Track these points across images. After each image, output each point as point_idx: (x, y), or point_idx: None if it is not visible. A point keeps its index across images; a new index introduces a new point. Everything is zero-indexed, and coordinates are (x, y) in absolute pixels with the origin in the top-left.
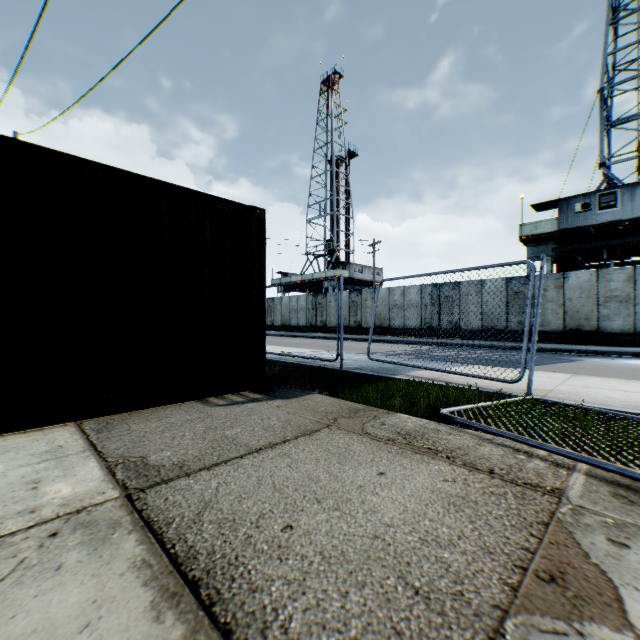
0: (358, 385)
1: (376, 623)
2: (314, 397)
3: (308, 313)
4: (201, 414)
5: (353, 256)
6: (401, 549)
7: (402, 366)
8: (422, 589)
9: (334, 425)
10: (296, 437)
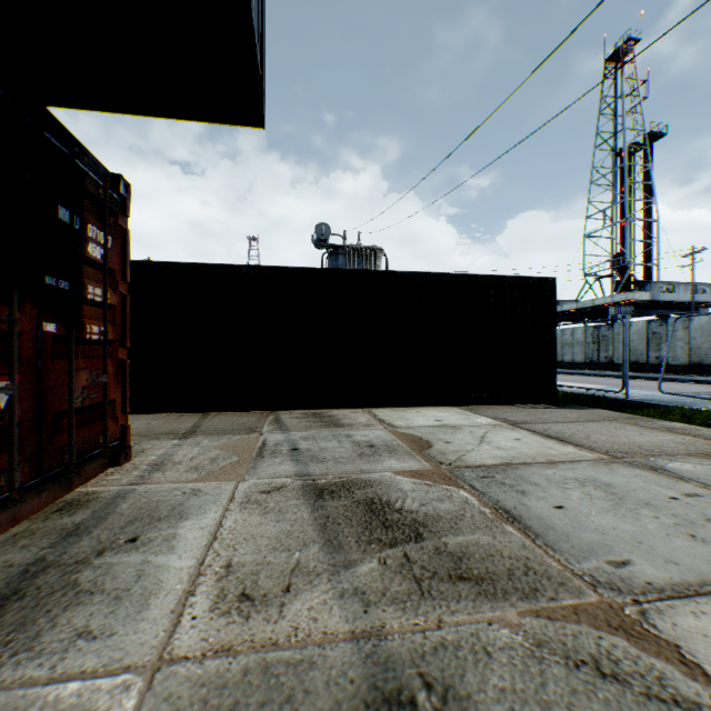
0: (641, 410)
1: (622, 449)
2: (597, 410)
3: (586, 348)
4: (519, 410)
5: (656, 271)
6: (640, 445)
7: (702, 401)
8: (645, 449)
9: (612, 421)
10: (585, 421)
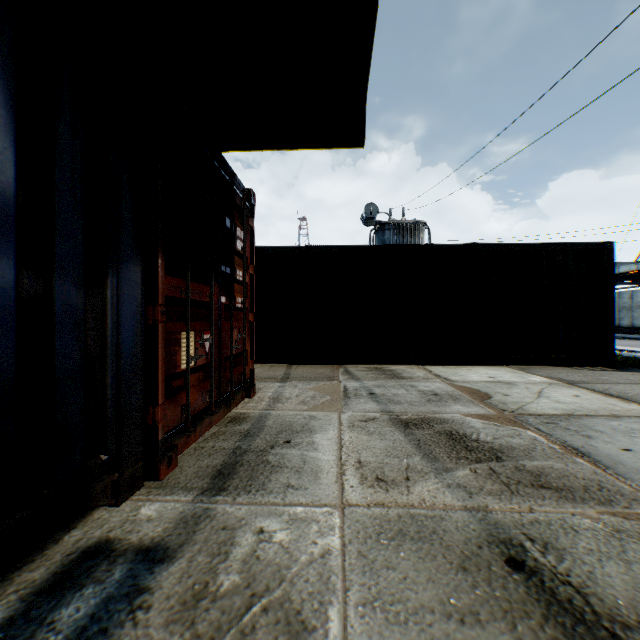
0: None
1: None
2: None
3: None
4: (573, 371)
5: None
6: None
7: None
8: None
9: None
10: None
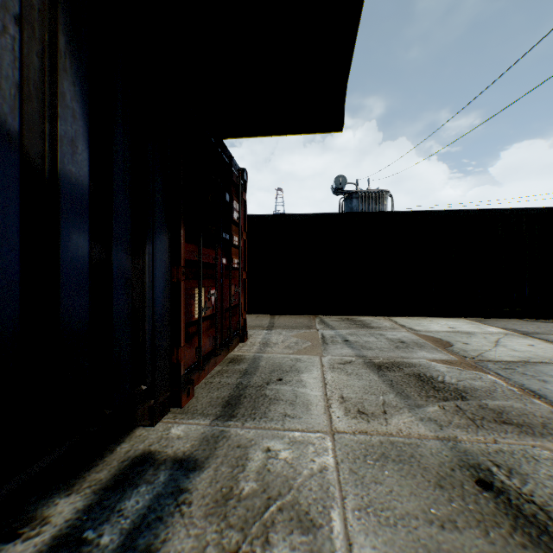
0: None
1: None
2: None
3: None
4: (526, 323)
5: None
6: None
7: None
8: None
9: None
10: None
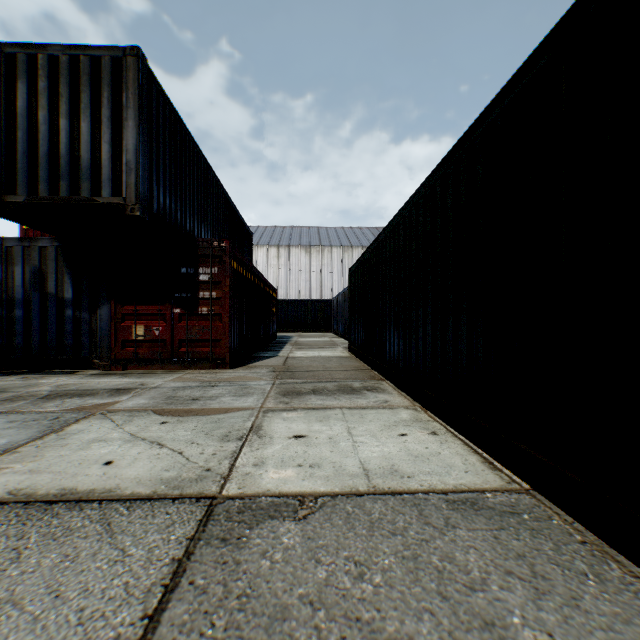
0: None
1: None
2: None
3: None
4: None
5: None
6: None
7: None
8: None
9: None
10: None
